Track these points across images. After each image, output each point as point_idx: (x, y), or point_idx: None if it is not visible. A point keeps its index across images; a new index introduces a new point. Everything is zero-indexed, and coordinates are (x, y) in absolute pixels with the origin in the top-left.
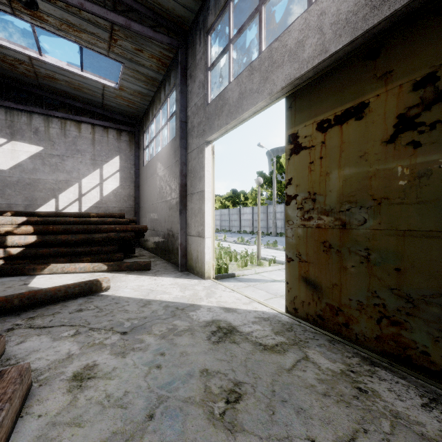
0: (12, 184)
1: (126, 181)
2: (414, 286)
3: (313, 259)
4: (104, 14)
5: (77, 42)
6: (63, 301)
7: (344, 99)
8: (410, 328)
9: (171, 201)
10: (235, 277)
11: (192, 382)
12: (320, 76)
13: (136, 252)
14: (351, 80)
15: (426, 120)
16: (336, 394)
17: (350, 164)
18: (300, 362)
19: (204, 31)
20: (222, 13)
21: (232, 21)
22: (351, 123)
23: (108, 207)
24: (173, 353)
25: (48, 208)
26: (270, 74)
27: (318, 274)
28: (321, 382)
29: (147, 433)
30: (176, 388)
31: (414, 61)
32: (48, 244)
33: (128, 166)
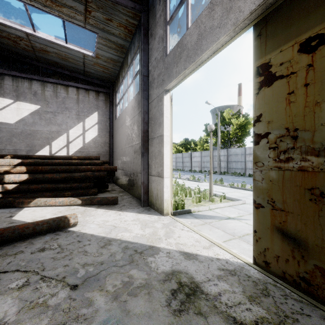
0: (17, 134)
1: (102, 132)
2: None
3: (293, 208)
4: None
5: (59, 16)
6: (32, 237)
7: None
8: None
9: (136, 145)
10: (191, 213)
11: None
12: None
13: (109, 187)
14: None
15: None
16: None
17: None
18: None
19: None
20: None
21: None
22: None
23: (89, 152)
24: None
25: (44, 153)
26: (235, 2)
27: (302, 227)
28: None
29: None
30: None
31: None
32: (38, 181)
33: (104, 120)
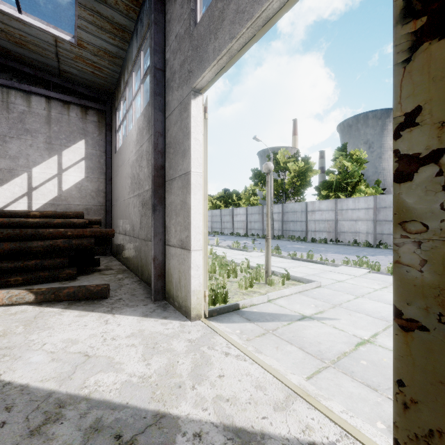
0: None
1: (93, 173)
2: None
3: None
4: None
5: None
6: None
7: None
8: None
9: (144, 194)
10: (240, 309)
11: None
12: None
13: (103, 263)
14: None
15: None
16: None
17: None
18: None
19: None
20: None
21: None
22: None
23: (69, 205)
24: None
25: None
26: None
27: None
28: None
29: None
30: None
31: None
32: None
33: (96, 154)
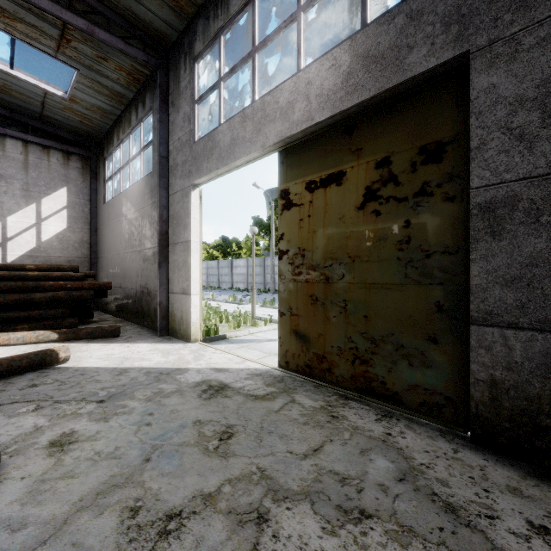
0: None
1: (77, 223)
2: (376, 329)
3: (302, 312)
4: (57, 11)
5: (7, 31)
6: (5, 378)
7: (327, 165)
8: (374, 364)
9: (146, 251)
10: (227, 339)
11: (185, 431)
12: (309, 139)
13: (94, 316)
14: (333, 149)
15: (384, 194)
16: (314, 421)
17: (332, 224)
18: (288, 404)
19: (190, 57)
20: (212, 44)
21: (223, 57)
22: (333, 187)
23: (49, 257)
24: (162, 412)
25: None
26: (263, 126)
27: (307, 326)
28: (303, 416)
29: (146, 471)
30: (170, 437)
31: (376, 145)
32: None
33: (80, 202)
